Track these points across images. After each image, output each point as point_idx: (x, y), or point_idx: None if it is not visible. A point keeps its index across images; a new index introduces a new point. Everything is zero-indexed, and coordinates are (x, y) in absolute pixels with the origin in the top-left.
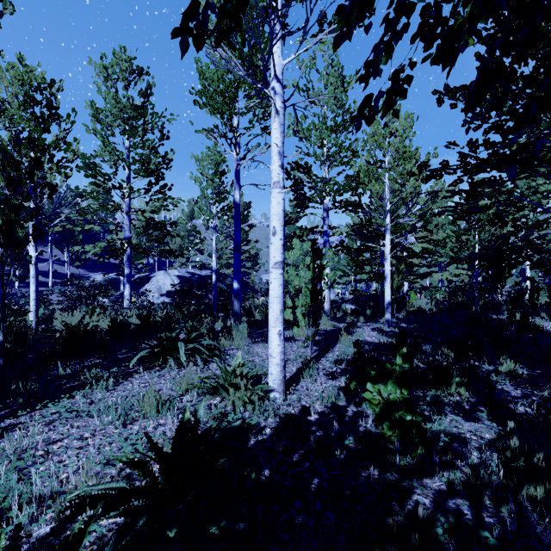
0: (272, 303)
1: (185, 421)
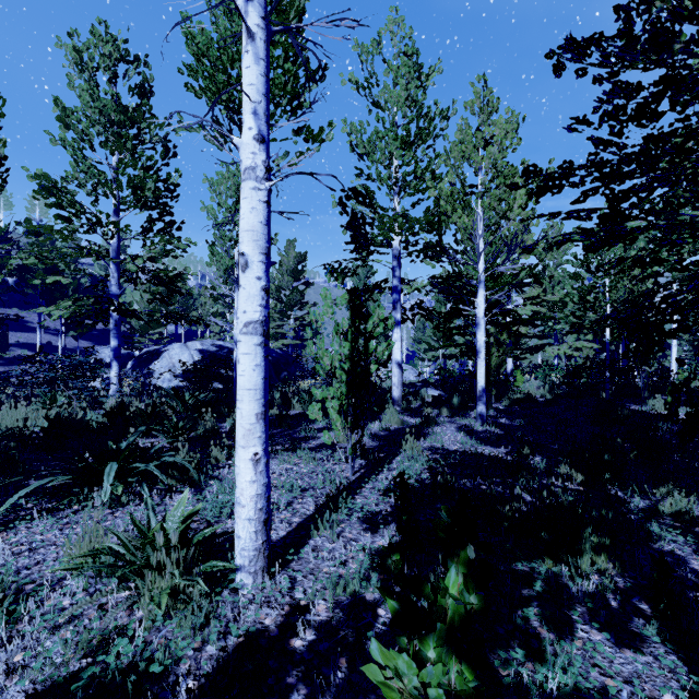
0: (241, 400)
1: None
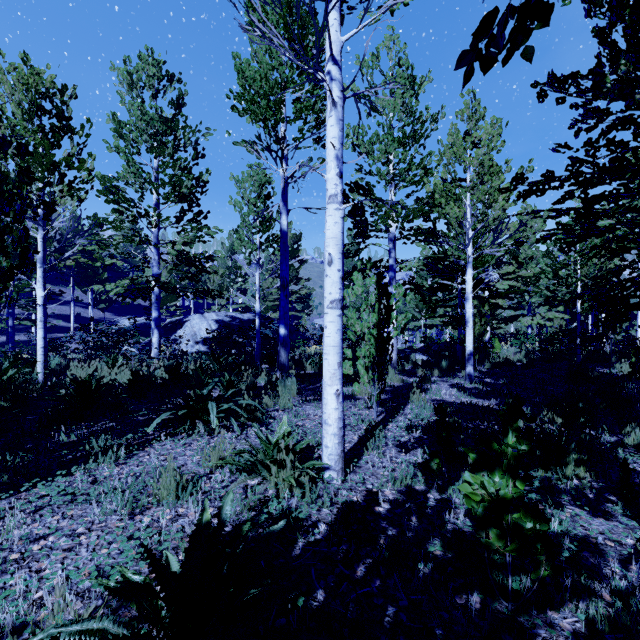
0: (327, 354)
1: (203, 525)
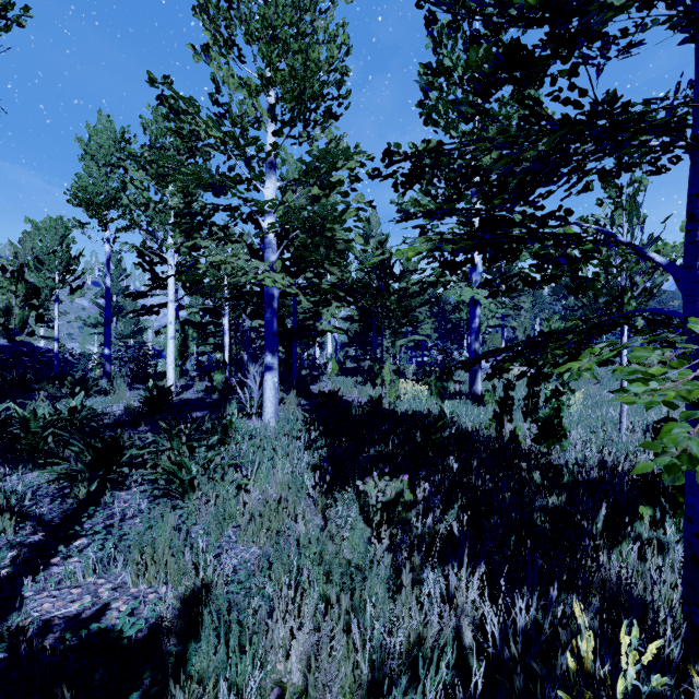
0: (170, 355)
1: (159, 385)
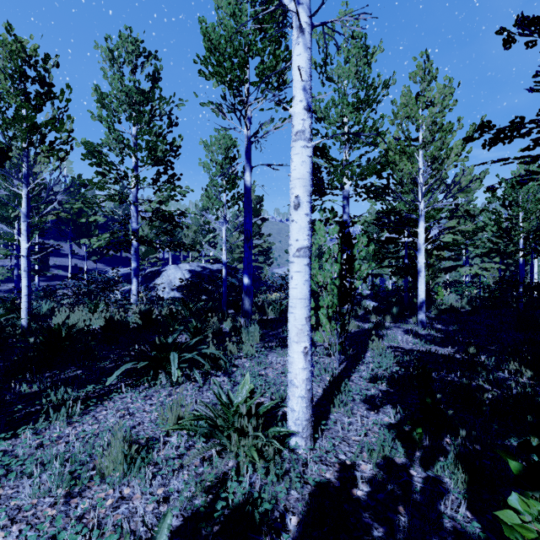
0: (294, 307)
1: None
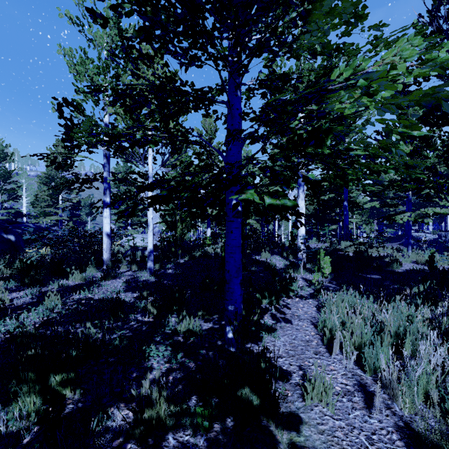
0: None
1: None
